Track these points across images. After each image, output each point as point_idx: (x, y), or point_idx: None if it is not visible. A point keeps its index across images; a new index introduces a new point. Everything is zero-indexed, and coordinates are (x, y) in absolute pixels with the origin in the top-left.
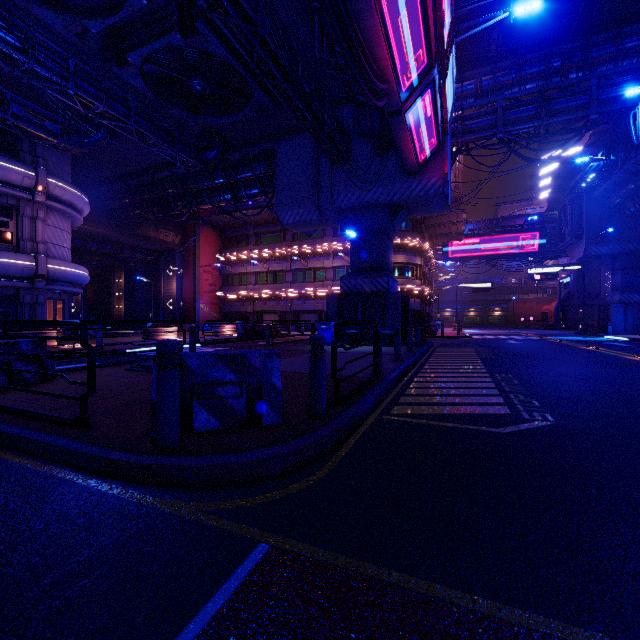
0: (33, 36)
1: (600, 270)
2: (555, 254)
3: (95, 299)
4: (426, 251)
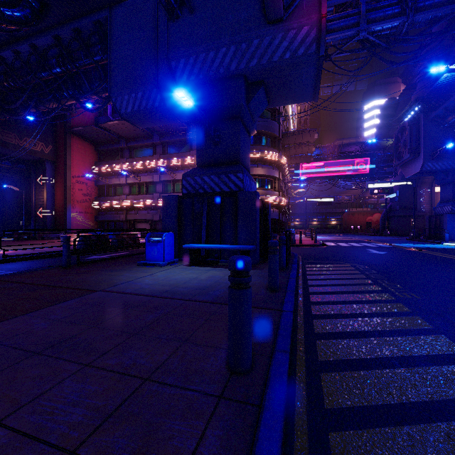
0: None
1: (416, 188)
2: (382, 175)
3: None
4: (283, 166)
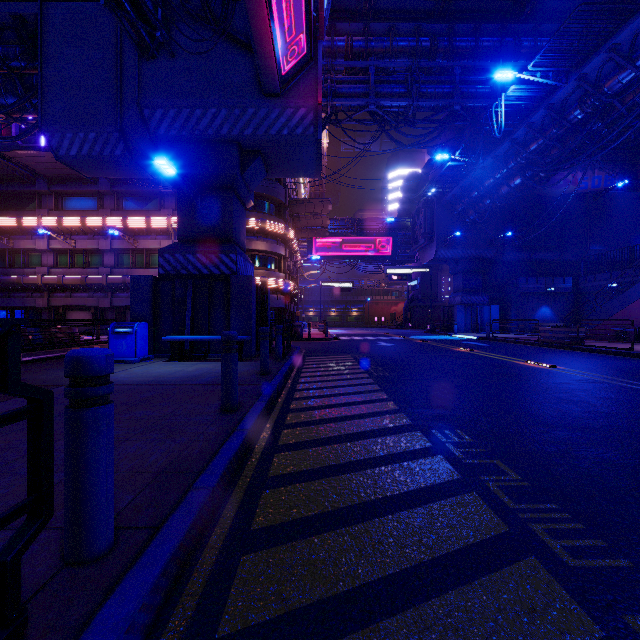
0: None
1: (437, 276)
2: (404, 259)
3: None
4: (291, 241)
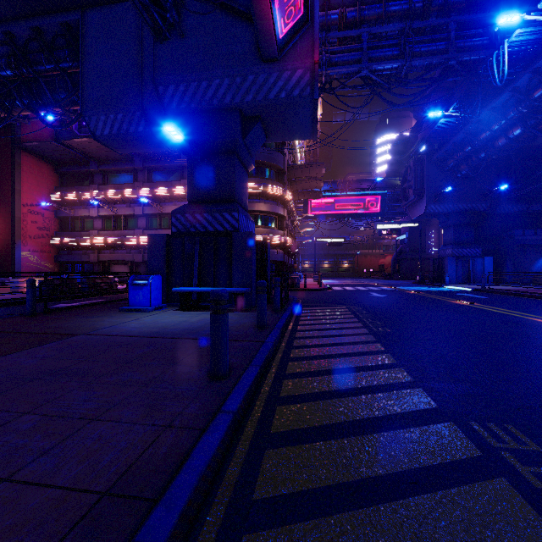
0: None
1: (425, 230)
2: (392, 215)
3: None
4: (289, 202)
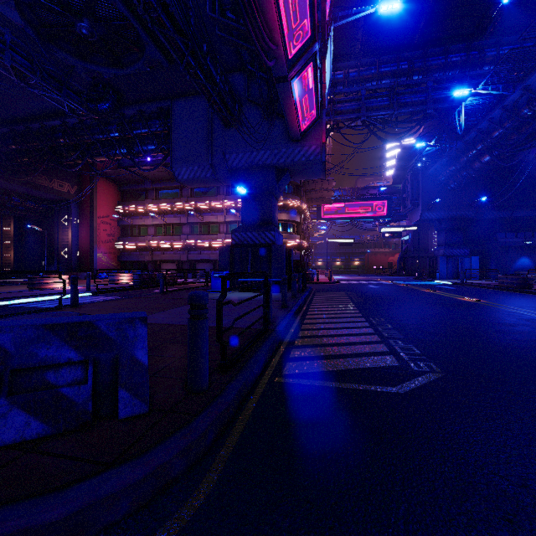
0: None
1: (428, 231)
2: (398, 218)
3: None
4: (304, 211)
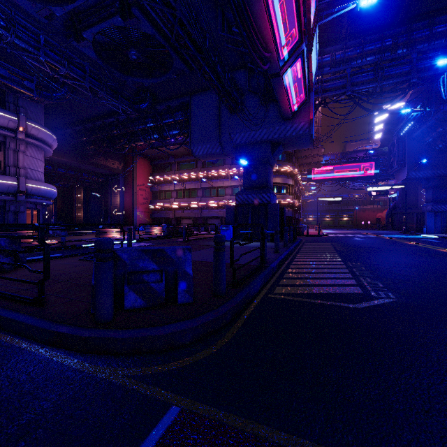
0: (13, 17)
1: (417, 188)
2: (386, 177)
3: (62, 208)
4: (296, 175)
